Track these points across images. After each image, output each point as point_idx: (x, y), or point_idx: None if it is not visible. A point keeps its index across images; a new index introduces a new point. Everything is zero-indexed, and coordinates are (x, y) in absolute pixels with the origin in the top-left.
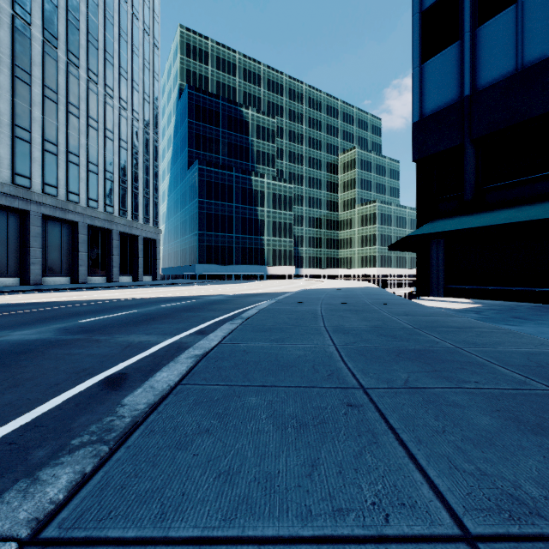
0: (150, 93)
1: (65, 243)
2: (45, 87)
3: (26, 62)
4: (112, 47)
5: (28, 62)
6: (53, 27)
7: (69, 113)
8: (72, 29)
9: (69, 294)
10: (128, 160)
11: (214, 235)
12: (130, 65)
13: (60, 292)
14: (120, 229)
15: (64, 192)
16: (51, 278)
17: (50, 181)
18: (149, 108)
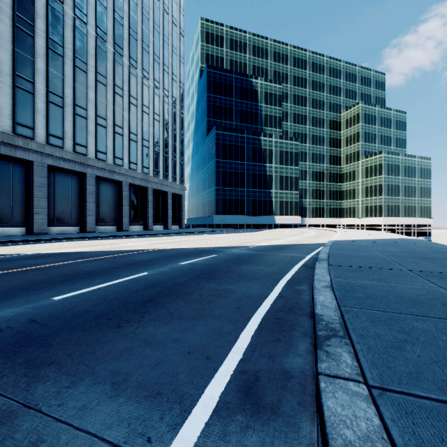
0: (177, 74)
1: (113, 198)
2: (97, 73)
3: (83, 54)
4: (148, 38)
5: (85, 54)
6: (103, 24)
7: (115, 93)
8: (117, 25)
9: (104, 242)
10: (160, 130)
11: (228, 190)
12: (162, 52)
13: (99, 240)
14: (154, 186)
15: (112, 157)
16: (102, 227)
17: (101, 149)
18: (176, 86)
